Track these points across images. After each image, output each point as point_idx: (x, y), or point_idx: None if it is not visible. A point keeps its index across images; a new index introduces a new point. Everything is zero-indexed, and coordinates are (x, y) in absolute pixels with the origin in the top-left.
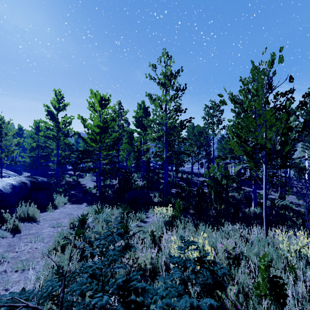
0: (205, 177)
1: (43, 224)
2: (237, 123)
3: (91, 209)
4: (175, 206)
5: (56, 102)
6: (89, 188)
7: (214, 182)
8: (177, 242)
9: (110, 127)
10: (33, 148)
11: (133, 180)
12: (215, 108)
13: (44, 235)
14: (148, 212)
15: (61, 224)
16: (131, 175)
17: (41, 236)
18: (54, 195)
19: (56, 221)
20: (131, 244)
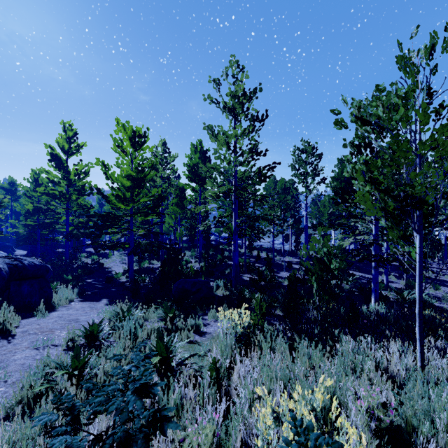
0: (293, 256)
1: (20, 342)
2: (362, 163)
3: (110, 313)
4: (252, 304)
5: (65, 141)
6: (116, 274)
7: (317, 266)
8: (269, 402)
9: (148, 178)
10: (29, 212)
11: (185, 261)
12: (309, 151)
13: (13, 367)
14: (207, 316)
15: (52, 341)
16: (181, 253)
17: (4, 370)
18: (57, 286)
19: (46, 336)
20: (168, 411)
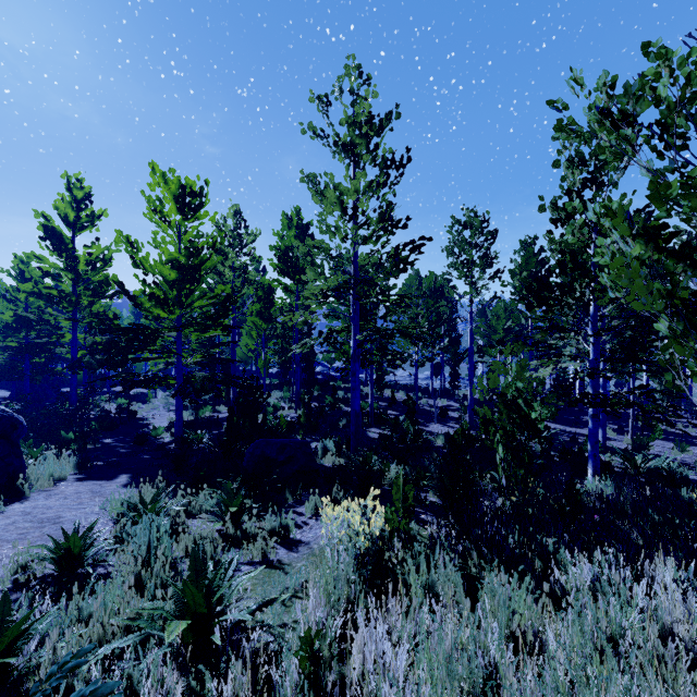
0: (447, 398)
1: None
2: (605, 213)
3: (116, 508)
4: (384, 484)
5: (70, 206)
6: (154, 430)
7: (505, 414)
8: None
9: (209, 268)
10: (10, 326)
11: (273, 407)
12: (476, 225)
13: None
14: (304, 506)
15: None
16: (262, 393)
17: None
18: (42, 452)
19: None
20: None
